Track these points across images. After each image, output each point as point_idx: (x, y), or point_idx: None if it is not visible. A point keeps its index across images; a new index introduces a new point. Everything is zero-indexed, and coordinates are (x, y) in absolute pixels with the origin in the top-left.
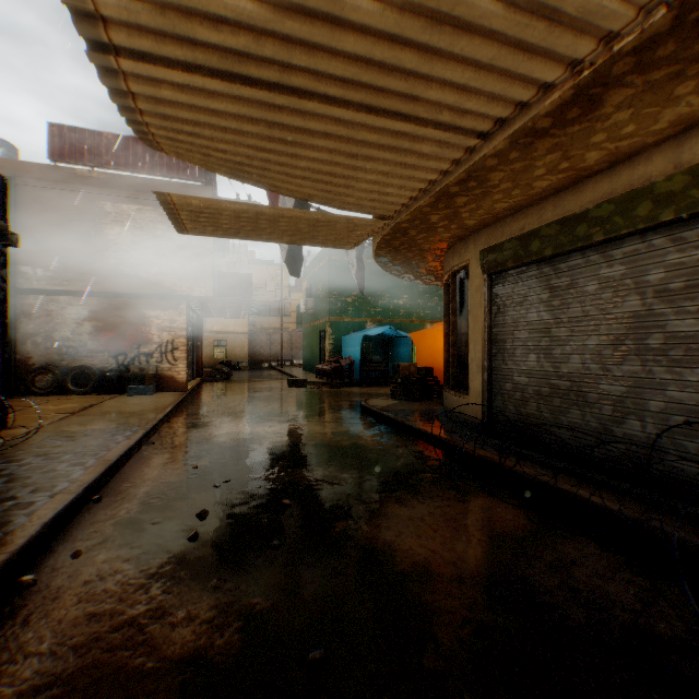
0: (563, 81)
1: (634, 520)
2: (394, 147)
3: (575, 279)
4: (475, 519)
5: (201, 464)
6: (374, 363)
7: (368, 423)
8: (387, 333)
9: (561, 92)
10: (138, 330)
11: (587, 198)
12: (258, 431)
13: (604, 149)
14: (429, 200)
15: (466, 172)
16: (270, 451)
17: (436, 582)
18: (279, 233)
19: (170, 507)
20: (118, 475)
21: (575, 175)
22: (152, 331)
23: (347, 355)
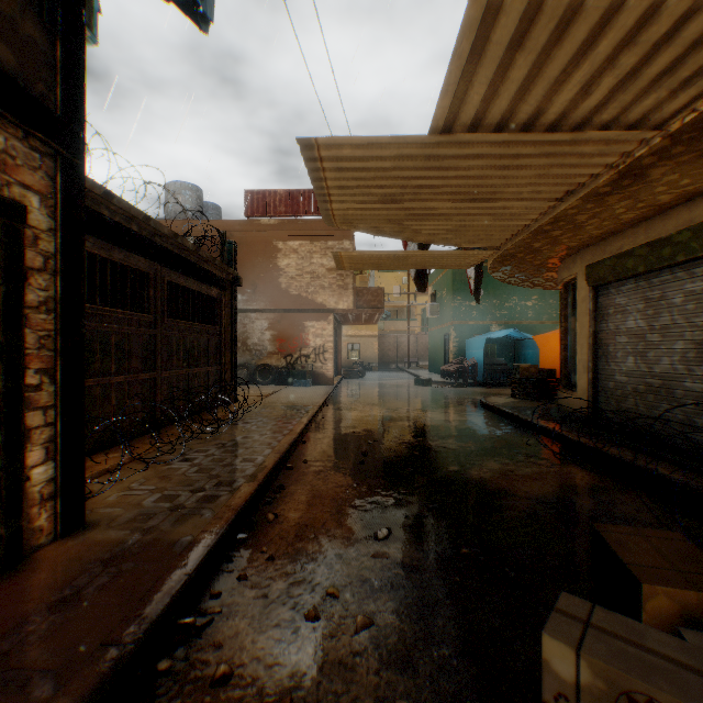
0: (605, 171)
1: (683, 483)
2: (492, 212)
3: (663, 292)
4: (555, 476)
5: (356, 431)
6: (498, 365)
7: (485, 415)
8: (512, 336)
9: (608, 175)
10: (299, 337)
11: (670, 225)
12: (392, 415)
13: (671, 192)
14: (528, 235)
15: (553, 218)
16: (403, 428)
17: (510, 497)
18: (409, 264)
19: (345, 449)
20: (308, 432)
21: (655, 208)
22: (309, 337)
23: (471, 357)
